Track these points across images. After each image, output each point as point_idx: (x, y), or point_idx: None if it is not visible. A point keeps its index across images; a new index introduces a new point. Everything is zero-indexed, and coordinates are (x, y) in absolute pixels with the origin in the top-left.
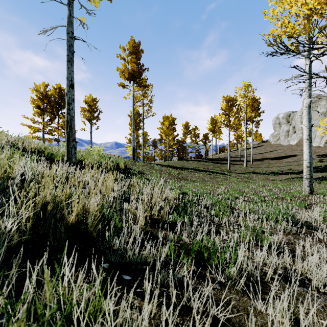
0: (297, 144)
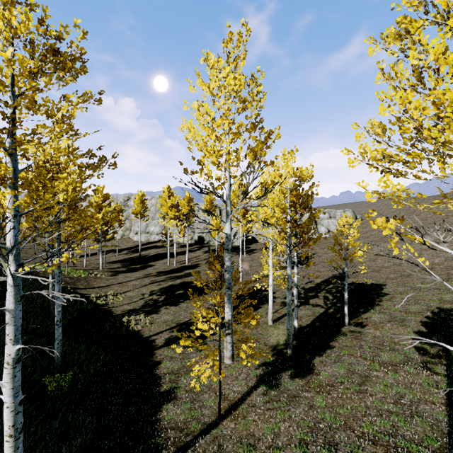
0: None
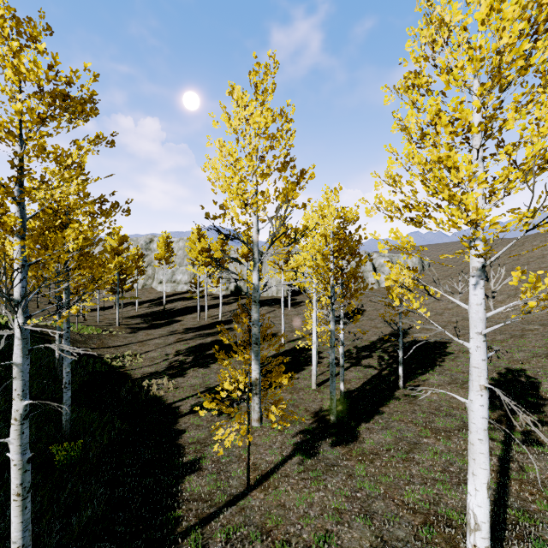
0: None
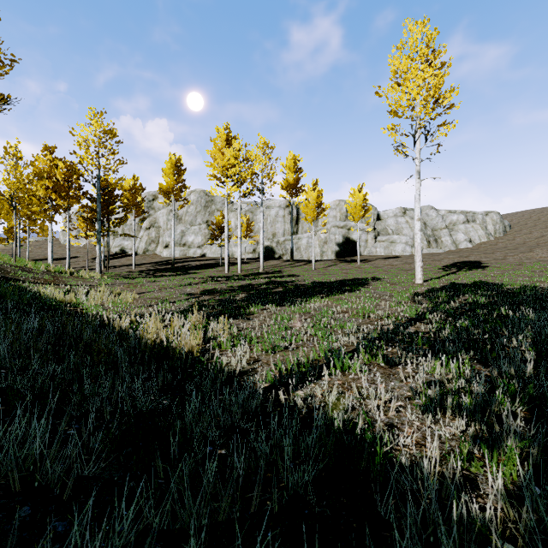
0: (85, 247)
